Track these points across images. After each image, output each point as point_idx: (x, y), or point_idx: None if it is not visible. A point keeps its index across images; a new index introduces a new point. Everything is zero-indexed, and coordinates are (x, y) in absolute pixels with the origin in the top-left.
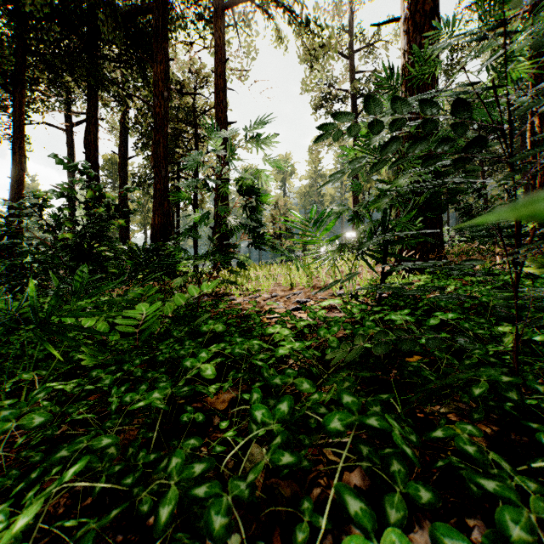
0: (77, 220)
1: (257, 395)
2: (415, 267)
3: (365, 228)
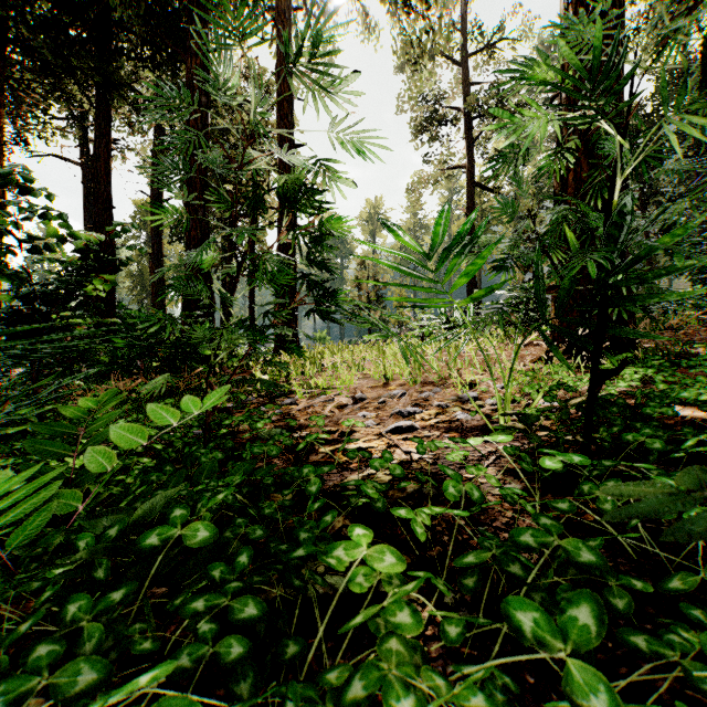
0: (16, 271)
1: None
2: None
3: (575, 264)
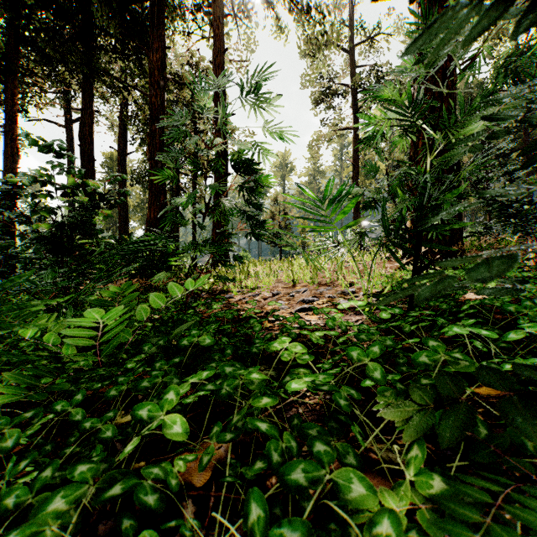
0: (53, 208)
1: (258, 510)
2: (535, 252)
3: (398, 208)
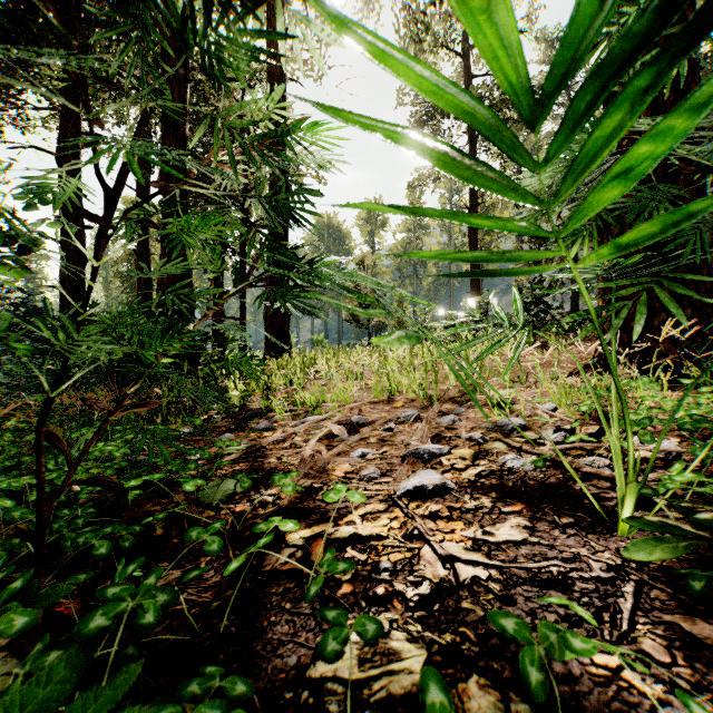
0: None
1: None
2: None
3: None
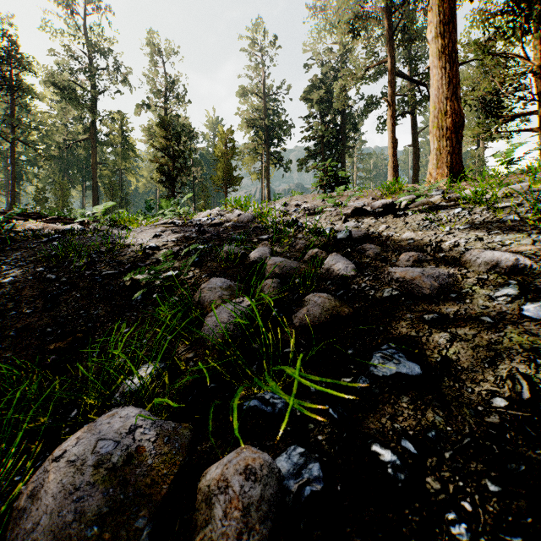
0: None
1: None
2: None
3: None
